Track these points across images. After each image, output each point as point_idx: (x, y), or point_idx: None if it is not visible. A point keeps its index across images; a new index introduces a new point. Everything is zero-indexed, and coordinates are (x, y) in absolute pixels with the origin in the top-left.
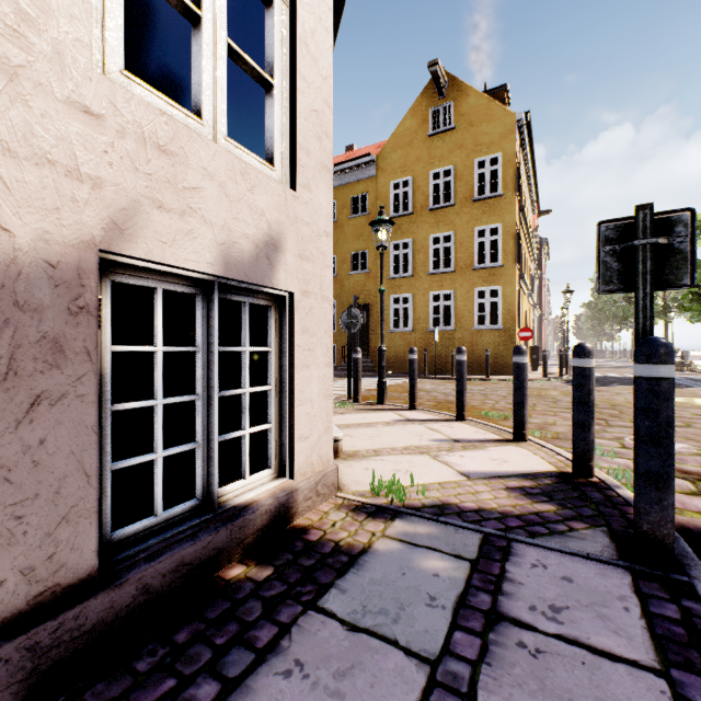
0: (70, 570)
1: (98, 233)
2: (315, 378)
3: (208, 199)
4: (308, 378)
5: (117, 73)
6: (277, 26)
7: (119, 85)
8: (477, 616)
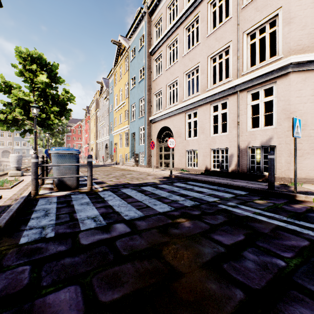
0: (245, 171)
1: (247, 145)
2: (283, 159)
3: (258, 137)
4: (280, 159)
5: (250, 129)
6: (274, 102)
7: (248, 131)
8: (253, 183)
